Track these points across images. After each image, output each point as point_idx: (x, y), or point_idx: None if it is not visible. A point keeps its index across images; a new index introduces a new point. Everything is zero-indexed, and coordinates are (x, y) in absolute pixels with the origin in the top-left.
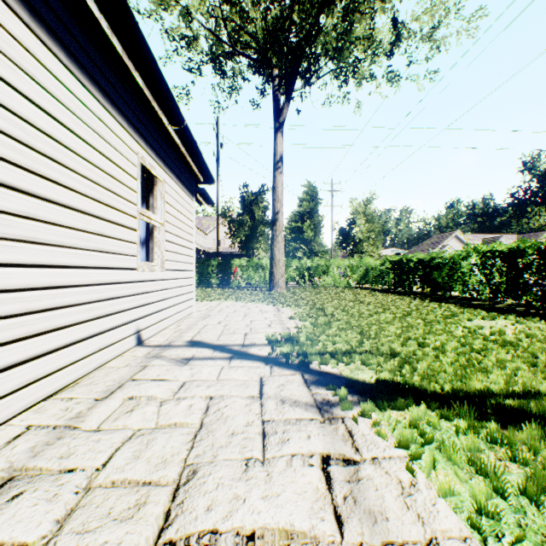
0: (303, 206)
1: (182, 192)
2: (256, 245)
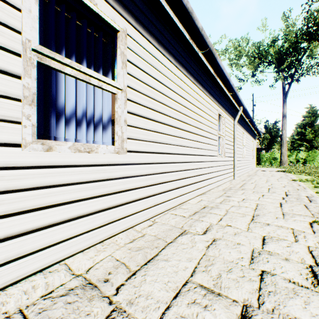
0: (305, 120)
1: (254, 141)
2: (272, 147)
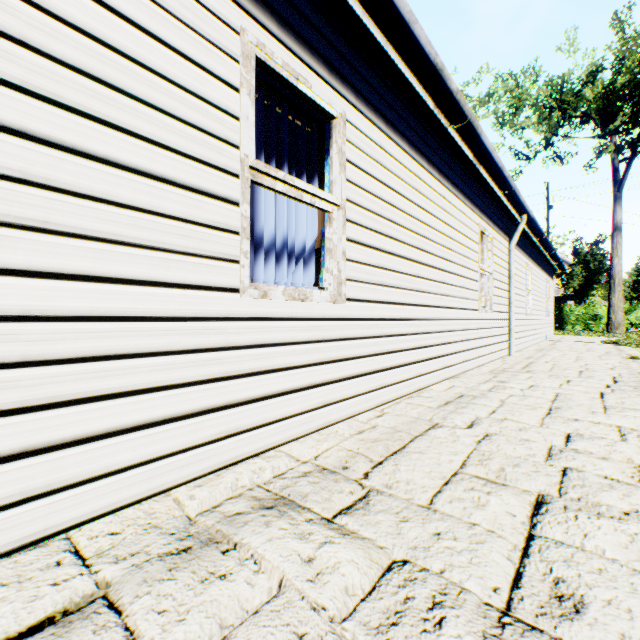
0: None
1: (550, 281)
2: (590, 292)
